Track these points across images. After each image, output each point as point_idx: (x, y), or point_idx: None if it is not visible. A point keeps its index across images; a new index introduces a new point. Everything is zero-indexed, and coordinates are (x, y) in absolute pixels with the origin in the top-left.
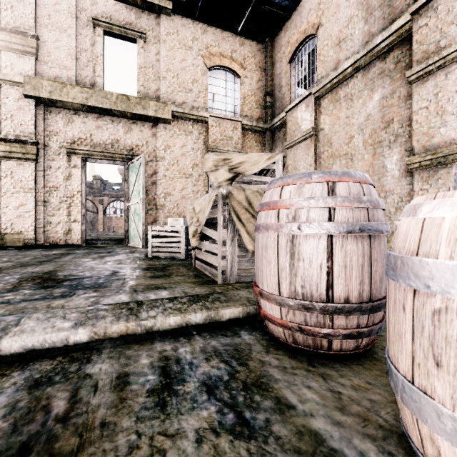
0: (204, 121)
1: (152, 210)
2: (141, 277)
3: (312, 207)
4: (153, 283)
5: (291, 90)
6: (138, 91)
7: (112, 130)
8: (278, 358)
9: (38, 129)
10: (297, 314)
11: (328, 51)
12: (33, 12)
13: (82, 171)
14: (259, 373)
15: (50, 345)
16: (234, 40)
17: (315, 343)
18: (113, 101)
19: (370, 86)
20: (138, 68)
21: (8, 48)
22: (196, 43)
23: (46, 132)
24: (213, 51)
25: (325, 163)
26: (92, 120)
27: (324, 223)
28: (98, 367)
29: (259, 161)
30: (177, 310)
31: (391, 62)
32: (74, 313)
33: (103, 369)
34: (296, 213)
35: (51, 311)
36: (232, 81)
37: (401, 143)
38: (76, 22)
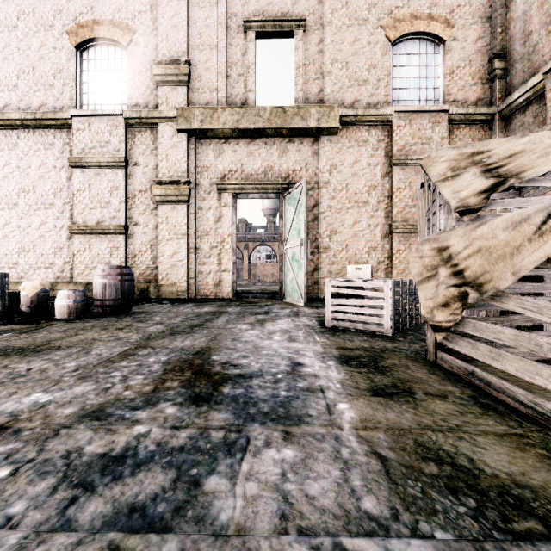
0: (386, 122)
1: (313, 254)
2: (352, 389)
3: None
4: (400, 424)
5: None
6: (295, 98)
7: (265, 155)
8: None
9: (190, 167)
10: None
11: None
12: (186, 35)
13: (232, 210)
14: None
15: None
16: None
17: None
18: (267, 118)
19: None
20: (295, 68)
21: (163, 83)
22: (374, 11)
23: (197, 169)
24: (399, 14)
25: None
26: (243, 146)
27: None
28: None
29: None
30: None
31: None
32: None
33: None
34: None
35: None
36: (430, 53)
37: None
38: (227, 33)
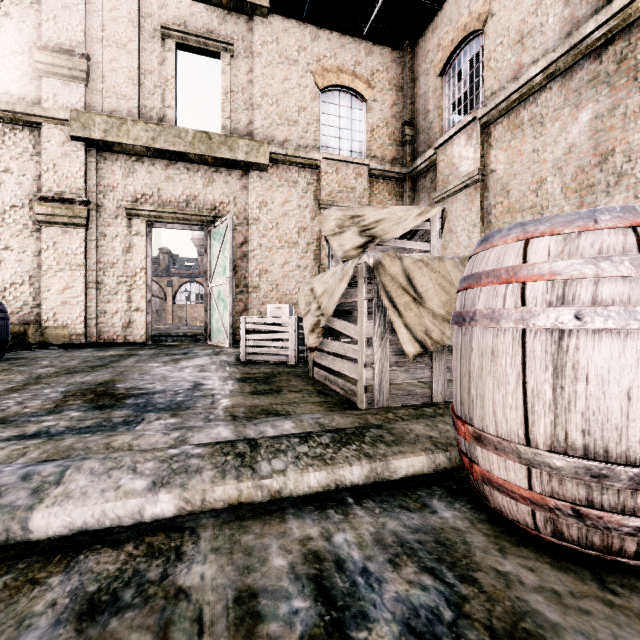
0: (315, 166)
1: (242, 294)
2: (238, 393)
3: (606, 276)
4: (258, 404)
5: (443, 115)
6: (222, 125)
7: (187, 182)
8: (529, 566)
9: (88, 183)
10: (569, 484)
11: (502, 53)
12: (83, 22)
13: (147, 240)
14: (510, 604)
15: (112, 522)
16: (358, 47)
17: (607, 542)
18: (189, 141)
19: (574, 101)
20: (222, 93)
21: (50, 74)
22: (304, 54)
23: (100, 187)
24: (327, 64)
25: (497, 222)
26: (160, 168)
27: (638, 307)
28: (198, 572)
29: (405, 218)
30: (318, 460)
31: (611, 61)
32: (150, 462)
33: (206, 577)
34: (567, 288)
35: (112, 457)
36: (354, 107)
37: (628, 187)
38: (139, 33)
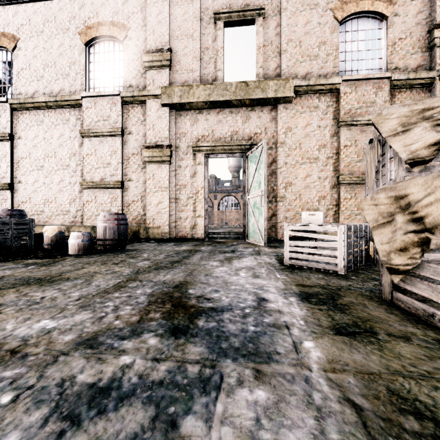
0: (334, 90)
1: (271, 203)
2: (315, 326)
3: None
4: (368, 367)
5: None
6: (256, 74)
7: (231, 122)
8: None
9: (171, 133)
10: None
11: None
12: (168, 28)
13: (205, 168)
14: None
15: None
16: None
17: None
18: (233, 91)
19: None
20: (256, 49)
21: (151, 68)
22: None
23: (177, 135)
24: None
25: None
26: (213, 115)
27: None
28: None
29: None
30: None
31: None
32: None
33: None
34: None
35: None
36: (373, 28)
37: None
38: (200, 24)
